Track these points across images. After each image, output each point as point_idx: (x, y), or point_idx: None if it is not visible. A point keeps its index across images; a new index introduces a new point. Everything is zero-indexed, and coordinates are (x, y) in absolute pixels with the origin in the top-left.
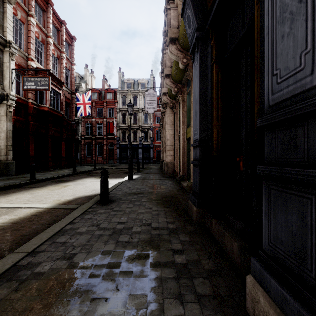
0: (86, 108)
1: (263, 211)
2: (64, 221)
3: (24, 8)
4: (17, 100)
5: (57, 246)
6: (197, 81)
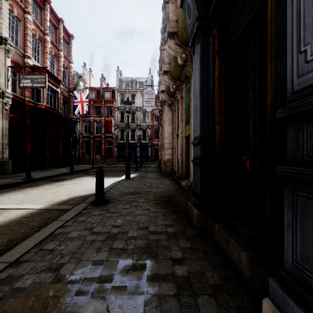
0: (83, 107)
1: (285, 221)
2: (55, 224)
3: (20, 4)
4: (13, 98)
5: (43, 254)
6: (197, 74)
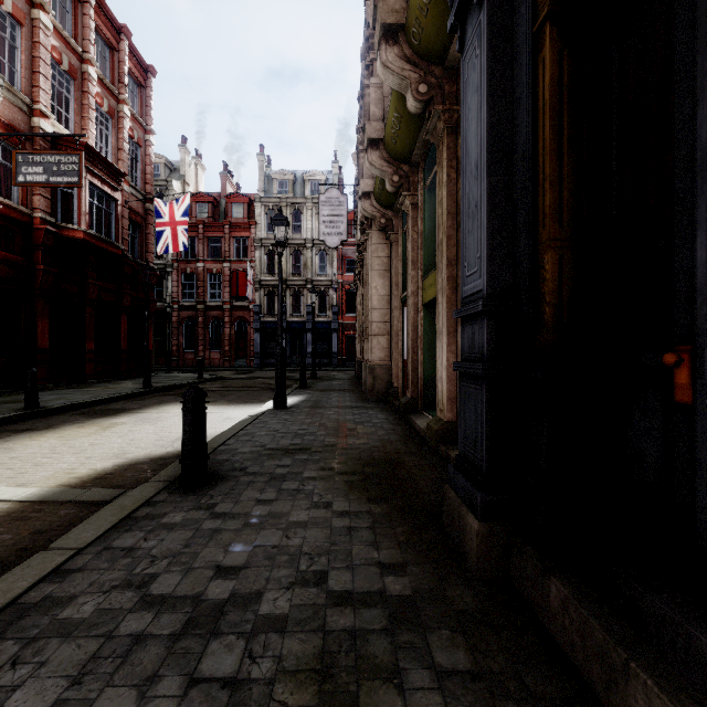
0: (178, 236)
1: None
2: (37, 565)
3: None
4: (4, 211)
5: None
6: (477, 104)
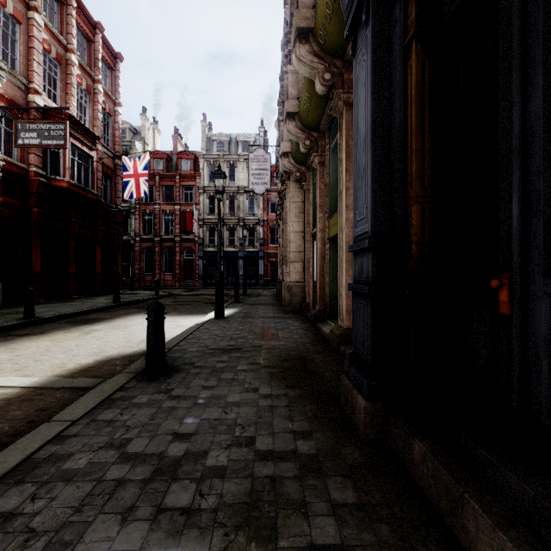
0: (140, 185)
1: None
2: (43, 432)
3: None
4: (6, 167)
5: None
6: (365, 95)
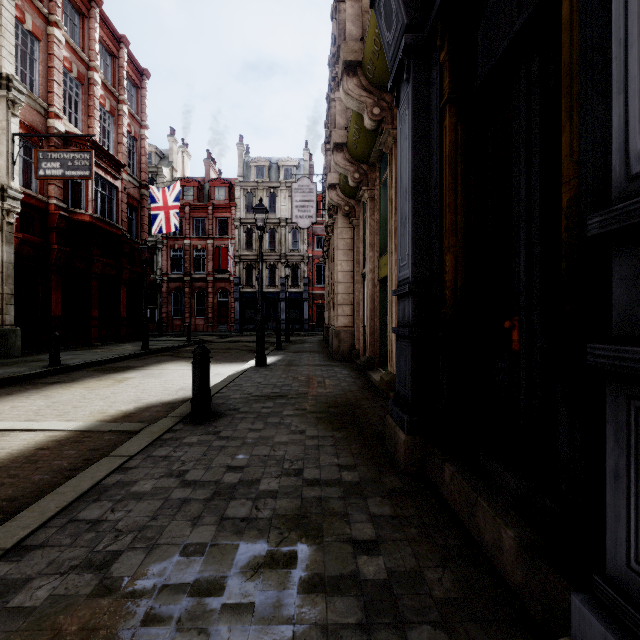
0: (170, 218)
1: (610, 468)
2: (106, 464)
3: (40, 7)
4: (25, 200)
5: (77, 530)
6: (406, 148)
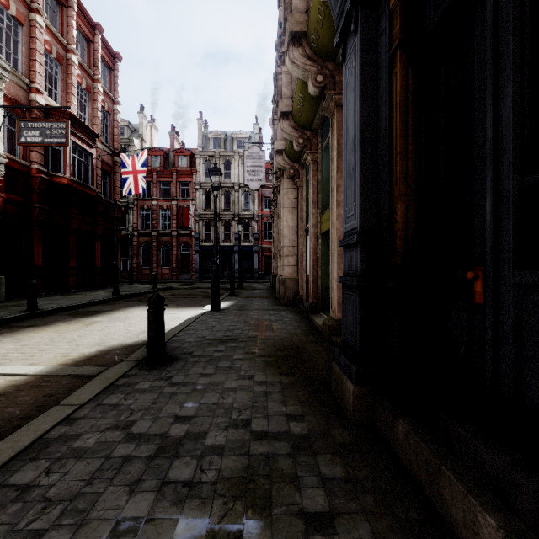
0: (138, 181)
1: None
2: (53, 415)
3: None
4: (9, 164)
5: (3, 500)
6: (353, 99)
